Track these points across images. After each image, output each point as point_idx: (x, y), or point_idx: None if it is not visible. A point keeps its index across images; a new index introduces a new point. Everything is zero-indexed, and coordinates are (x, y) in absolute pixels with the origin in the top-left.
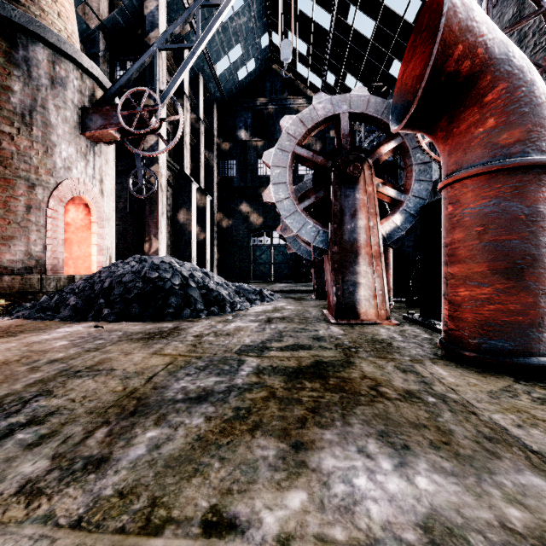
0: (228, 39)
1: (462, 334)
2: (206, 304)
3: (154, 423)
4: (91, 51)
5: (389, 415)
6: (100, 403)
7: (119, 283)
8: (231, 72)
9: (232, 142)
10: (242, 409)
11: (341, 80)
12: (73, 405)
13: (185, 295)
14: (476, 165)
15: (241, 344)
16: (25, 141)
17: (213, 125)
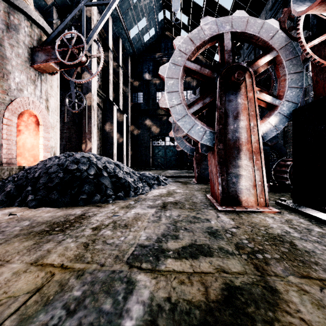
0: (137, 14)
1: None
2: (114, 190)
3: None
4: (48, 20)
5: None
6: None
7: (44, 174)
8: (139, 36)
9: (140, 81)
10: None
11: None
12: None
13: (98, 183)
14: None
15: (135, 243)
16: None
17: (128, 70)
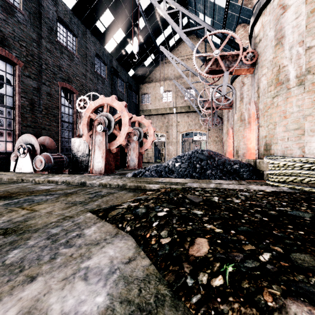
0: None
1: None
2: None
3: None
4: None
5: None
6: None
7: None
8: None
9: None
10: None
11: None
12: None
13: None
14: None
15: None
16: None
17: None
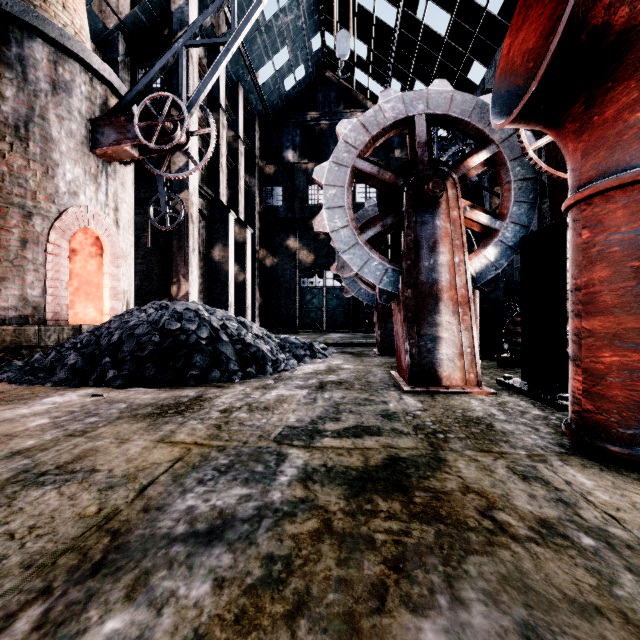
0: (272, 41)
1: (608, 420)
2: (241, 364)
3: (126, 594)
4: (109, 56)
5: (526, 578)
6: (50, 544)
7: (130, 337)
8: (276, 80)
9: (277, 165)
10: (278, 559)
11: (408, 88)
12: (7, 547)
13: (214, 352)
14: (632, 169)
15: (282, 424)
16: (19, 159)
17: (255, 145)
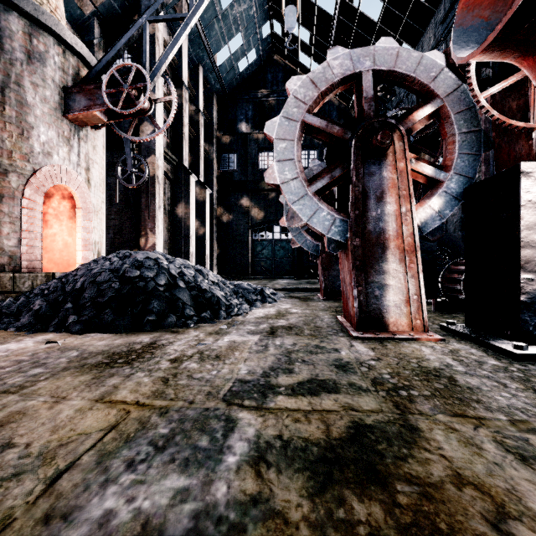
0: (228, 28)
1: None
2: (196, 309)
3: None
4: (86, 39)
5: None
6: None
7: (91, 284)
8: (232, 62)
9: (233, 135)
10: None
11: None
12: None
13: (171, 298)
14: None
15: (233, 378)
16: None
17: (213, 118)
